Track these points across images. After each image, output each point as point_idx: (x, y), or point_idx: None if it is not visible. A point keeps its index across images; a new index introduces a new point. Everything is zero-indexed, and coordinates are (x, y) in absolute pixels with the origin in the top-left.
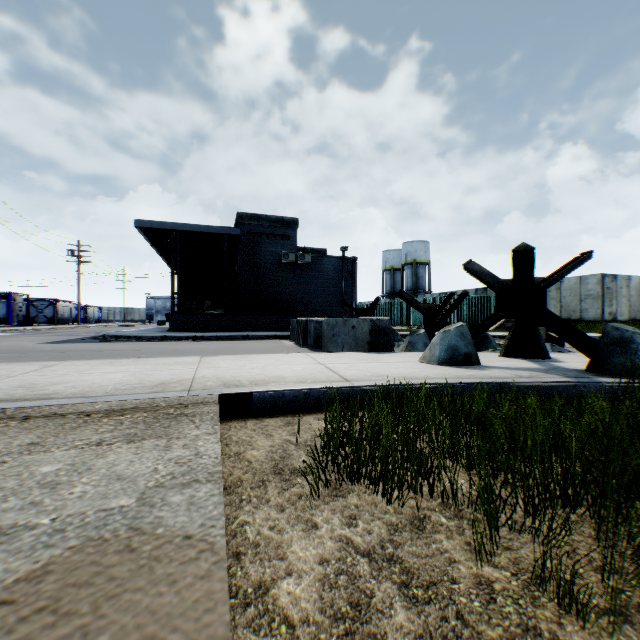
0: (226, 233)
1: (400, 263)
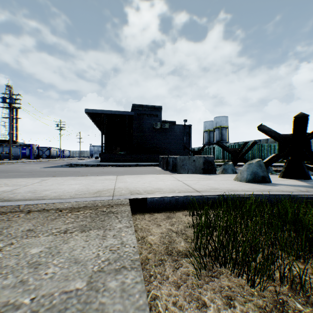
0: (127, 114)
1: (212, 127)
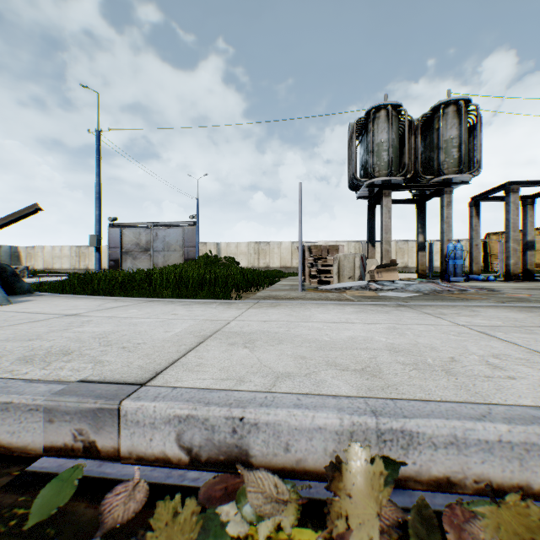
0: None
1: None
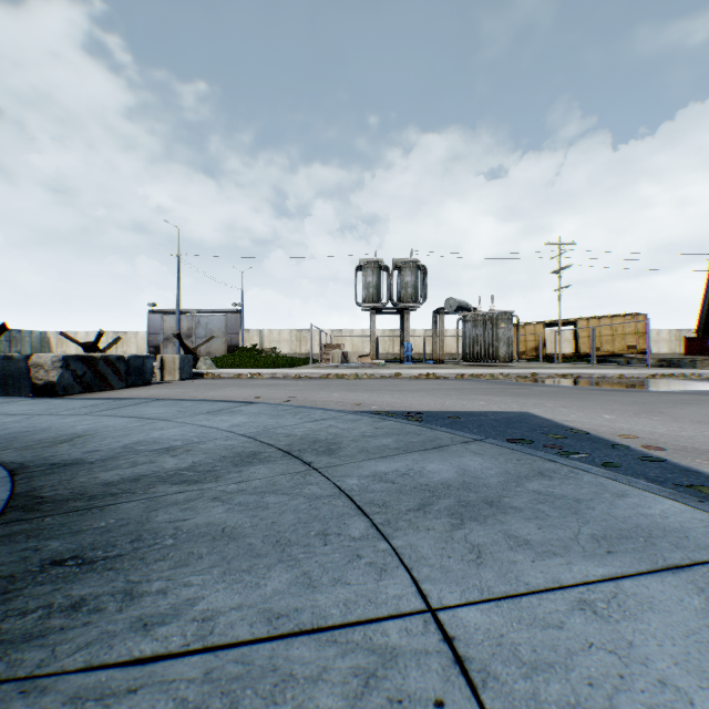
0: None
1: None
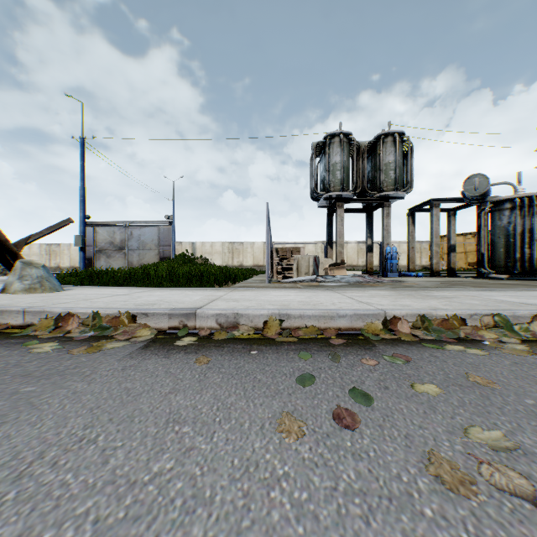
0: None
1: None
